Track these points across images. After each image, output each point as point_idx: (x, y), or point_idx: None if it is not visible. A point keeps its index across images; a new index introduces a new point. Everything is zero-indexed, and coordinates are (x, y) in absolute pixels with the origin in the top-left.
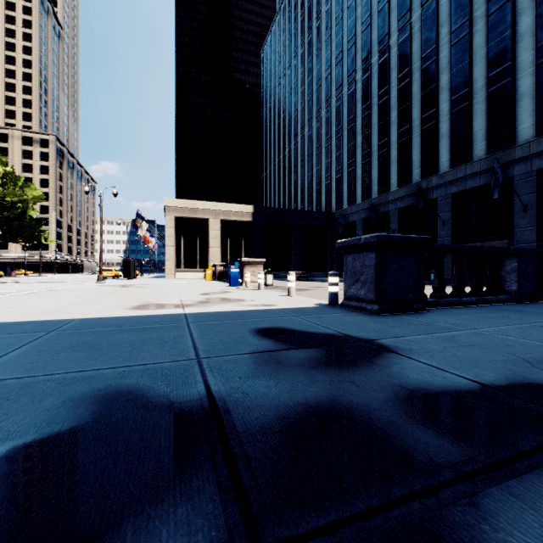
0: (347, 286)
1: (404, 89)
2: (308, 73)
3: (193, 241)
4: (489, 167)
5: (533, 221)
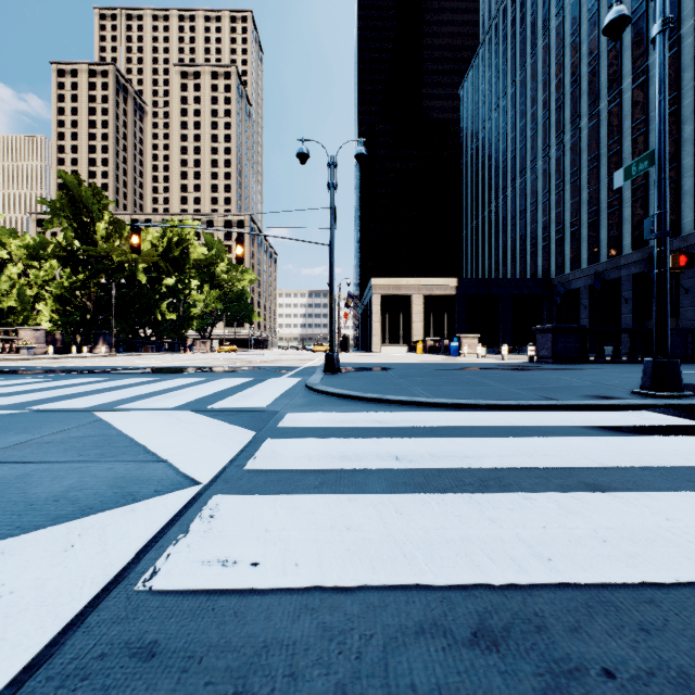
0: (538, 351)
1: (639, 140)
2: (520, 117)
3: (397, 317)
4: None
5: None
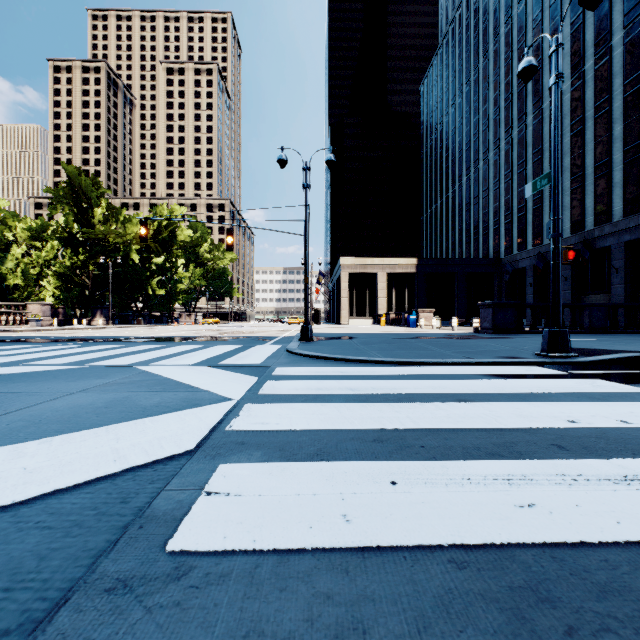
0: (481, 323)
1: (576, 137)
2: (474, 113)
3: (363, 292)
4: None
5: None
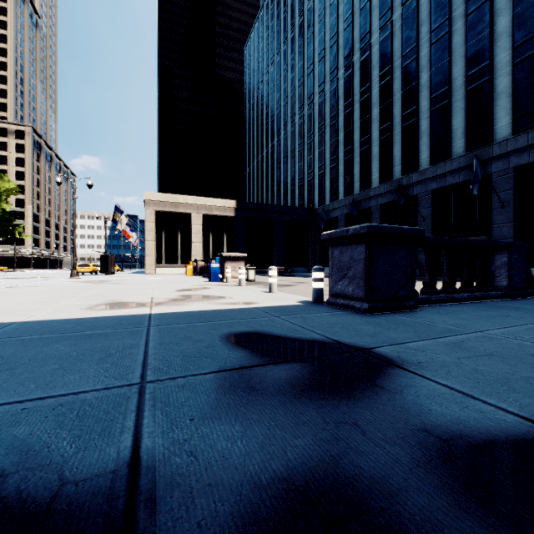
0: (333, 282)
1: (385, 87)
2: (291, 70)
3: (175, 236)
4: (468, 164)
5: (510, 218)
